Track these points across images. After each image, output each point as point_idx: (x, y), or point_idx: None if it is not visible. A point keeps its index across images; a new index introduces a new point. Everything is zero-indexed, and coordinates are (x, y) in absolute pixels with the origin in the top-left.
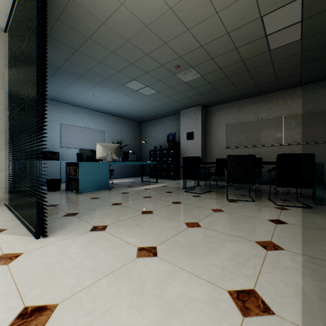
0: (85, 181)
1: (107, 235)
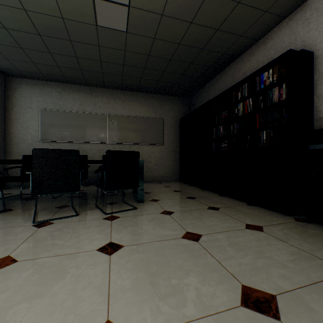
0: None
1: None
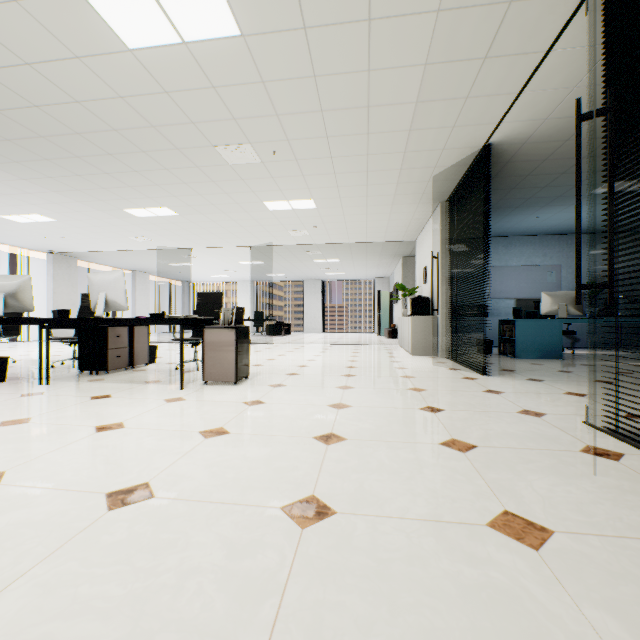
0: (523, 344)
1: (541, 383)
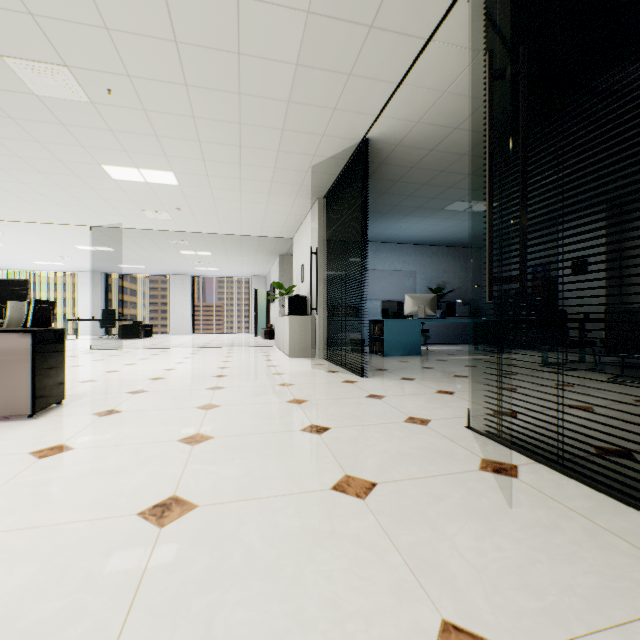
0: (391, 342)
1: (414, 382)
